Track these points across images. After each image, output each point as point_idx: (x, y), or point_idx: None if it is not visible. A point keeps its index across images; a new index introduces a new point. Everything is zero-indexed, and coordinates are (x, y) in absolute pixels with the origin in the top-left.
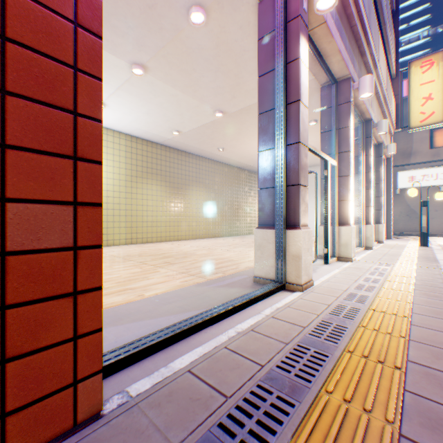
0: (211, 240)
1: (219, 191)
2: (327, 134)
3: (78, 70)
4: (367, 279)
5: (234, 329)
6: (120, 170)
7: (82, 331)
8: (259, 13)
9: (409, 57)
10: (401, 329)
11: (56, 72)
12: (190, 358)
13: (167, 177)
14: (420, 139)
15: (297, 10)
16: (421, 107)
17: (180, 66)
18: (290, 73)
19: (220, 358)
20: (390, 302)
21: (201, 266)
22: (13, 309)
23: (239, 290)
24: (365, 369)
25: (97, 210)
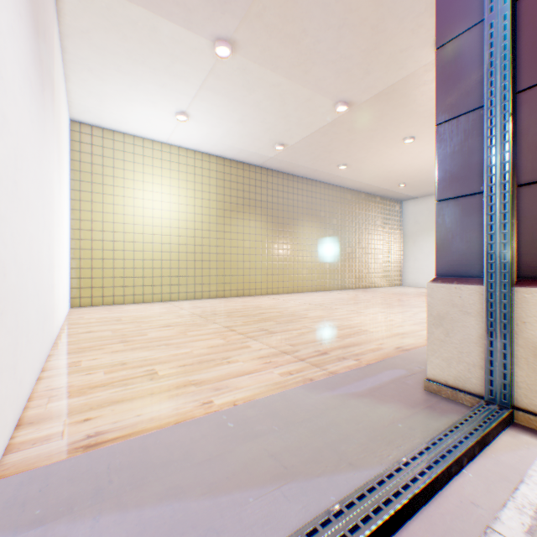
0: (327, 294)
1: (338, 226)
2: None
3: None
4: None
5: None
6: (210, 203)
7: None
8: None
9: None
10: None
11: None
12: None
13: (268, 210)
14: None
15: None
16: None
17: (282, 29)
18: None
19: None
20: None
21: (314, 341)
22: None
23: (399, 412)
24: None
25: None
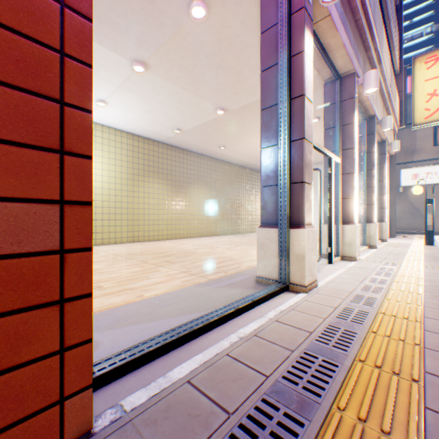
0: (212, 238)
1: (220, 189)
2: (330, 131)
3: (65, 55)
4: (373, 280)
5: (237, 334)
6: (122, 169)
7: (69, 343)
8: (262, 6)
9: (412, 54)
10: (415, 336)
11: (39, 56)
12: (189, 367)
13: (168, 175)
14: (424, 136)
15: (302, 2)
16: (426, 104)
17: (181, 62)
18: (294, 67)
19: (222, 367)
20: (399, 305)
21: (202, 265)
22: None
23: (241, 291)
24: (379, 382)
25: (86, 210)
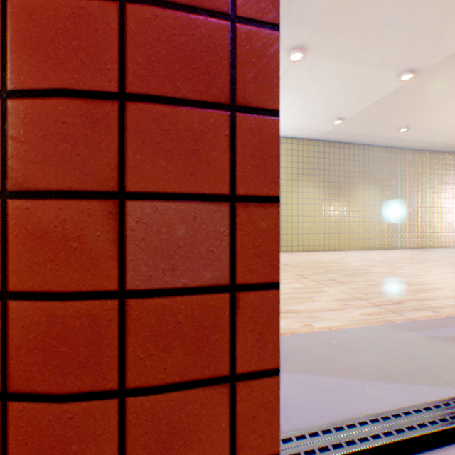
0: (384, 252)
1: (394, 187)
2: None
3: None
4: None
5: None
6: None
7: None
8: None
9: None
10: None
11: None
12: None
13: (323, 177)
14: None
15: None
16: None
17: (348, 26)
18: None
19: None
20: None
21: (383, 292)
22: (135, 397)
23: None
24: None
25: (268, 211)
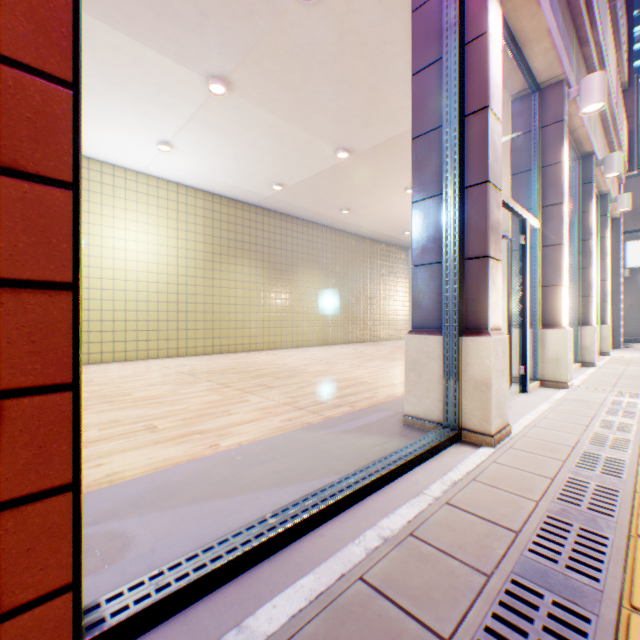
0: (330, 349)
1: (342, 275)
2: (521, 177)
3: None
4: (607, 425)
5: (377, 531)
6: (197, 245)
7: (11, 602)
8: None
9: None
10: None
11: None
12: (288, 607)
13: (264, 255)
14: None
15: None
16: None
17: (282, 76)
18: (469, 62)
19: (351, 611)
20: None
21: (314, 393)
22: None
23: (380, 440)
24: None
25: (56, 300)
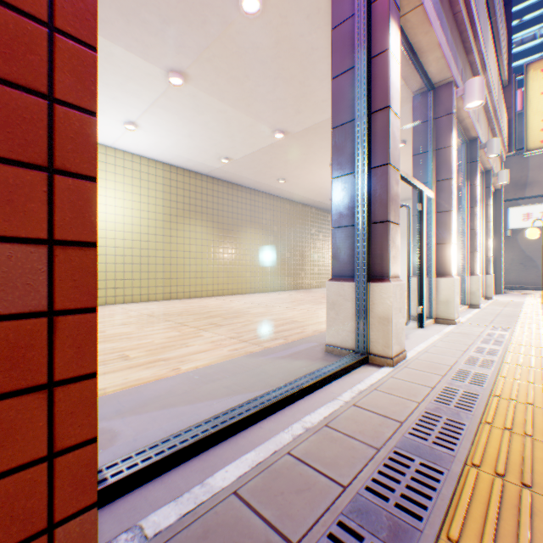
0: (269, 295)
1: (279, 233)
2: (420, 157)
3: (56, 30)
4: (480, 350)
5: (301, 424)
6: (157, 208)
7: (62, 445)
8: None
9: (522, 62)
10: None
11: (16, 29)
12: (236, 471)
13: (214, 216)
14: (538, 165)
15: None
16: (542, 123)
17: (229, 72)
18: (375, 71)
19: (281, 472)
20: (519, 385)
21: (255, 329)
22: None
23: (307, 363)
24: (504, 499)
25: (88, 253)
